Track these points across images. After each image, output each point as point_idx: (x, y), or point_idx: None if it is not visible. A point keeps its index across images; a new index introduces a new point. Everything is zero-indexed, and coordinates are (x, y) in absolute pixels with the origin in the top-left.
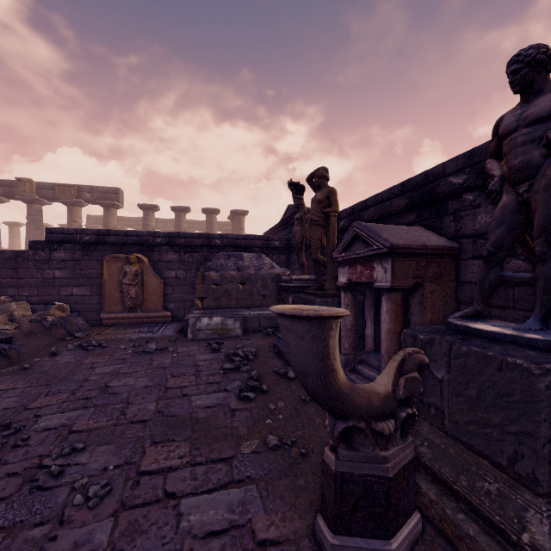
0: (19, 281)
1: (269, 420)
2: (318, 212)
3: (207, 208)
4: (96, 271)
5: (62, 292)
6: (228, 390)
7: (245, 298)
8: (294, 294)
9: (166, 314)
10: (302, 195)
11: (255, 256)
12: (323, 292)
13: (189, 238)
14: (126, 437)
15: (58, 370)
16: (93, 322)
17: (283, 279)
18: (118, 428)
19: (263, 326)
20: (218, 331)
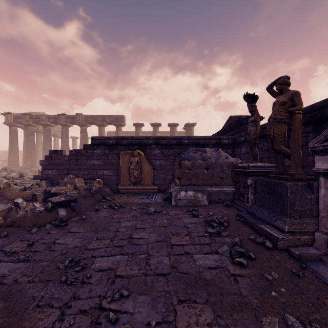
0: (78, 167)
1: (274, 293)
2: (282, 111)
3: (171, 123)
4: (116, 161)
5: (98, 173)
6: (220, 253)
7: (208, 179)
8: (251, 177)
9: (154, 187)
10: (255, 103)
11: (213, 150)
12: (290, 176)
13: (168, 139)
14: (156, 290)
15: (100, 221)
16: (114, 190)
17: (239, 166)
18: (147, 278)
19: (221, 199)
20: (191, 201)
